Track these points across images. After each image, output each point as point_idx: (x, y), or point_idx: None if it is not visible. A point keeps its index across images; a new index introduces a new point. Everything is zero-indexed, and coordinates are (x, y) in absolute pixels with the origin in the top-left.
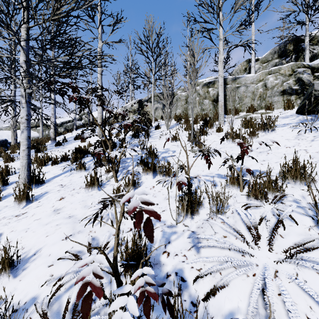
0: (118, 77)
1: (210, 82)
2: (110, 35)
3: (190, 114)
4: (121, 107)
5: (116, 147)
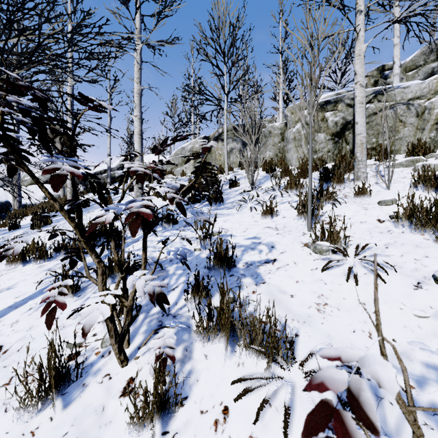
0: (173, 103)
1: (327, 102)
2: (154, 29)
3: (289, 159)
4: (177, 149)
5: (157, 226)
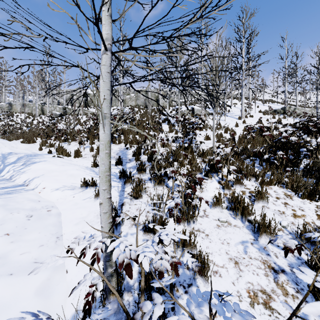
0: None
1: (39, 104)
2: None
3: (33, 113)
4: None
5: (1, 119)
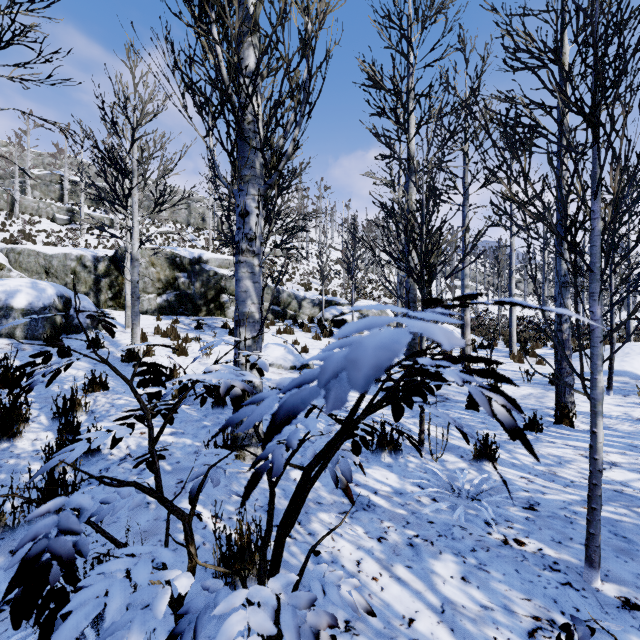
0: None
1: (5, 192)
2: None
3: None
4: None
5: None
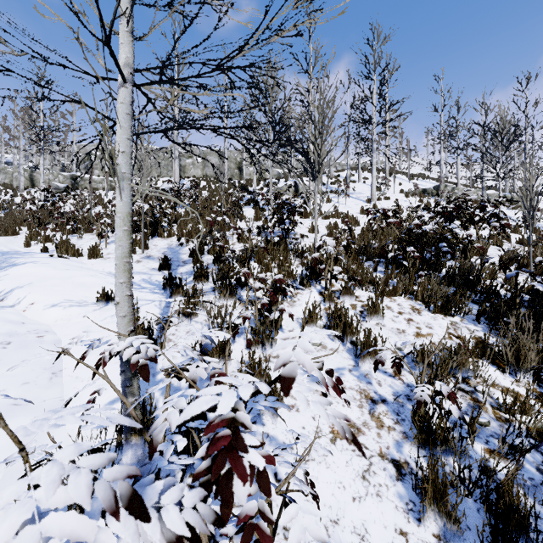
0: None
1: (25, 169)
2: None
3: (14, 184)
4: None
5: None
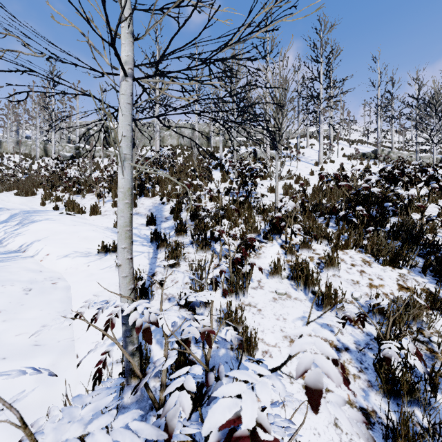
0: None
1: (41, 142)
2: None
3: (32, 154)
4: None
5: None
